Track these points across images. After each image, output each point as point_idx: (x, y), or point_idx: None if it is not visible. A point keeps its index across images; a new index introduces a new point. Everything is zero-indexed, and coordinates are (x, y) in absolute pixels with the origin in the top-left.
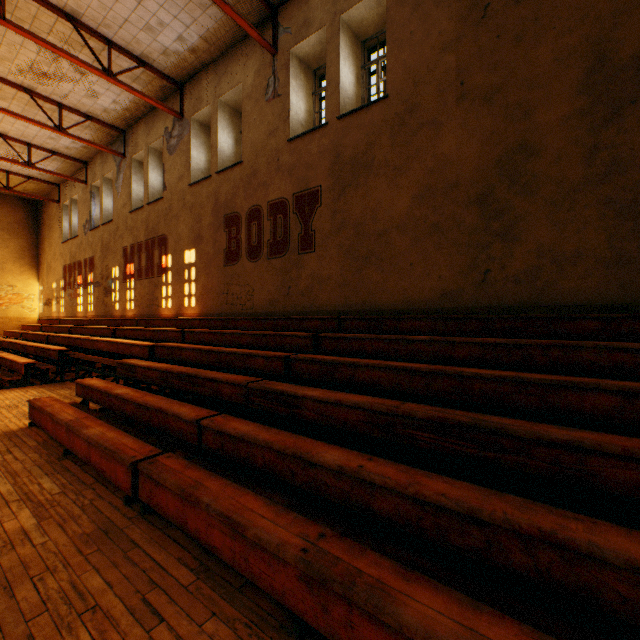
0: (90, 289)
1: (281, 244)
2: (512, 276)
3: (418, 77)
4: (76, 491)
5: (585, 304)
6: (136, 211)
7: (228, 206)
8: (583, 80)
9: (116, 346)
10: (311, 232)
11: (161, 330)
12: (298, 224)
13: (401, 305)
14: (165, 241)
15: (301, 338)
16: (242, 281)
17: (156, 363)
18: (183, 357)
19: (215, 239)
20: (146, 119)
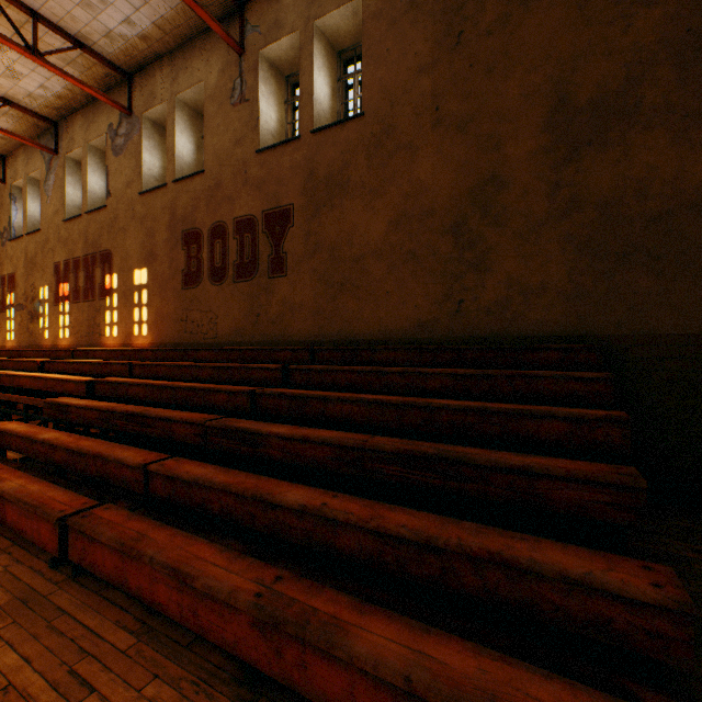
0: (10, 313)
1: (249, 266)
2: (484, 307)
3: (395, 97)
4: None
5: (549, 335)
6: (72, 220)
7: (187, 220)
8: (547, 118)
9: (44, 382)
10: (283, 254)
11: (103, 363)
12: (268, 245)
13: (378, 335)
14: (109, 258)
15: (270, 371)
16: (204, 307)
17: (96, 402)
18: (130, 394)
19: (172, 258)
20: (85, 111)
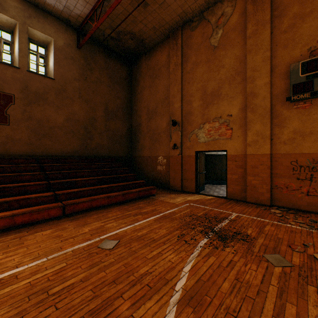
0: None
1: None
2: (92, 148)
3: (67, 81)
4: (32, 229)
5: (105, 156)
6: None
7: None
8: (105, 110)
9: None
10: (7, 115)
11: None
12: None
13: (60, 154)
14: None
15: (33, 166)
16: None
17: None
18: None
19: None
20: None
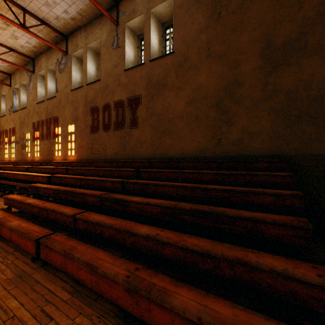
0: (13, 145)
1: (121, 123)
2: (231, 142)
3: (188, 44)
4: (3, 256)
5: (262, 155)
6: (40, 103)
7: (92, 102)
8: (261, 52)
9: (28, 177)
10: (136, 118)
11: (55, 168)
12: (129, 113)
13: (180, 155)
14: (57, 120)
15: (130, 171)
16: (100, 142)
17: (51, 185)
18: (67, 182)
19: (85, 119)
20: (46, 53)
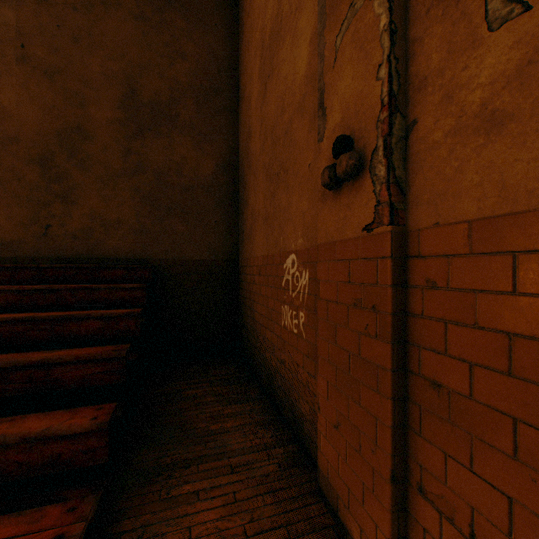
0: None
1: None
2: (72, 233)
3: None
4: None
5: (124, 258)
6: None
7: None
8: (123, 100)
9: None
10: None
11: None
12: None
13: None
14: None
15: None
16: None
17: None
18: None
19: None
20: None
